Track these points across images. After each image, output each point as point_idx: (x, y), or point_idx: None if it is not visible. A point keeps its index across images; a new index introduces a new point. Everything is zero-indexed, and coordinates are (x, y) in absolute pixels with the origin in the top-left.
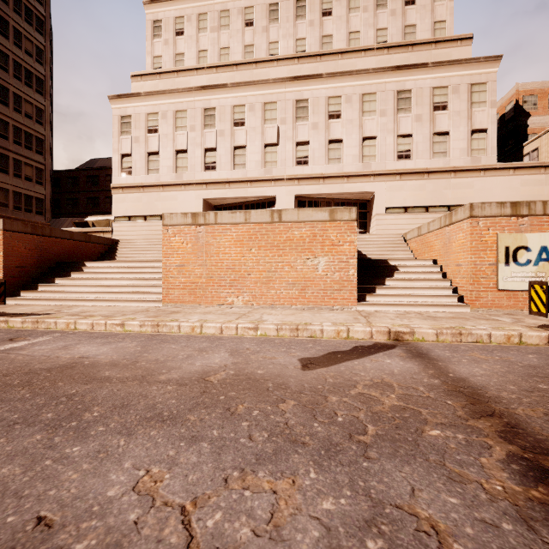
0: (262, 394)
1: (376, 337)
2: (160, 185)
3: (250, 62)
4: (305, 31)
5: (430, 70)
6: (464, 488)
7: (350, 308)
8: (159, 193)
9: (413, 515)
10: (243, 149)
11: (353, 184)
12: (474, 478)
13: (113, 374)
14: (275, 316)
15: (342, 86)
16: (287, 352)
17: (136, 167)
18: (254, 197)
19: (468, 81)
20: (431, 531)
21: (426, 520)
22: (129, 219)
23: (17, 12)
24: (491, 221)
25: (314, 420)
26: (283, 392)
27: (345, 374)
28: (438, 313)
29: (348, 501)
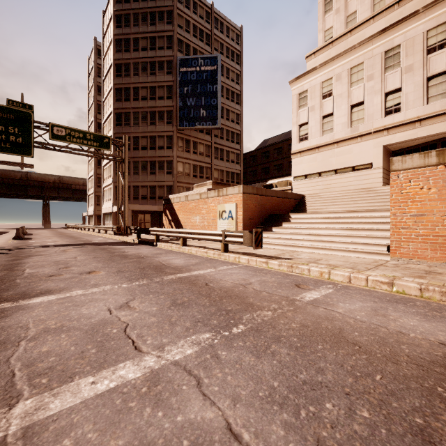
0: None
1: None
2: (334, 142)
3: None
4: None
5: None
6: None
7: None
8: (333, 150)
9: None
10: (441, 76)
11: None
12: None
13: None
14: None
15: None
16: None
17: (312, 132)
18: None
19: None
20: None
21: None
22: (305, 177)
23: (227, 57)
24: None
25: None
26: None
27: None
28: None
29: None
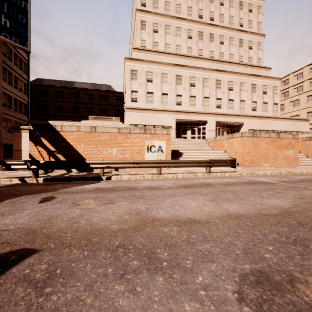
0: None
1: None
2: (154, 110)
3: (194, 56)
4: (213, 48)
5: (262, 78)
6: None
7: (297, 167)
8: (153, 114)
9: None
10: (194, 97)
11: (237, 119)
12: None
13: None
14: (299, 169)
15: (233, 77)
16: None
17: (140, 99)
18: (197, 120)
19: (273, 85)
20: None
21: None
22: (135, 126)
23: None
24: None
25: None
26: None
27: None
28: None
29: None
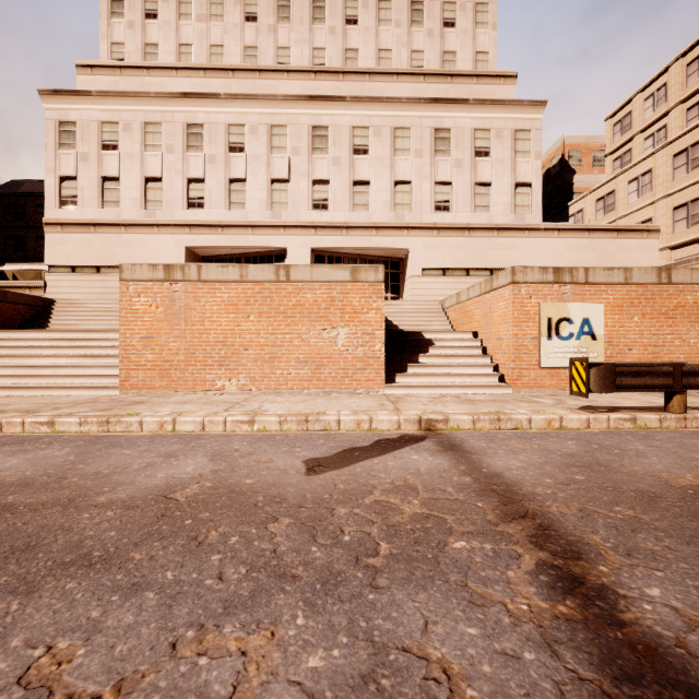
0: (246, 512)
1: (404, 427)
2: (122, 224)
3: (252, 69)
4: (325, 39)
5: (471, 108)
6: (486, 613)
7: (376, 391)
8: (120, 235)
9: (423, 658)
10: (242, 183)
11: (384, 238)
12: (499, 598)
13: (21, 499)
14: (280, 405)
15: (370, 114)
16: (290, 453)
17: (84, 197)
18: (257, 248)
19: (512, 125)
20: (443, 677)
21: (438, 662)
22: (72, 270)
23: None
24: (534, 289)
25: (313, 543)
26: (276, 507)
27: (360, 477)
28: (477, 395)
29: (343, 651)
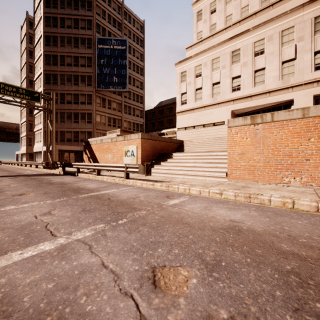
0: None
1: None
2: (203, 107)
3: (267, 6)
4: None
5: None
6: None
7: None
8: (202, 111)
9: None
10: (262, 71)
11: None
12: None
13: (294, 249)
14: None
15: None
16: None
17: (189, 99)
18: (271, 103)
19: None
20: None
21: None
22: (185, 129)
23: (134, 41)
24: None
25: None
26: None
27: None
28: None
29: None
